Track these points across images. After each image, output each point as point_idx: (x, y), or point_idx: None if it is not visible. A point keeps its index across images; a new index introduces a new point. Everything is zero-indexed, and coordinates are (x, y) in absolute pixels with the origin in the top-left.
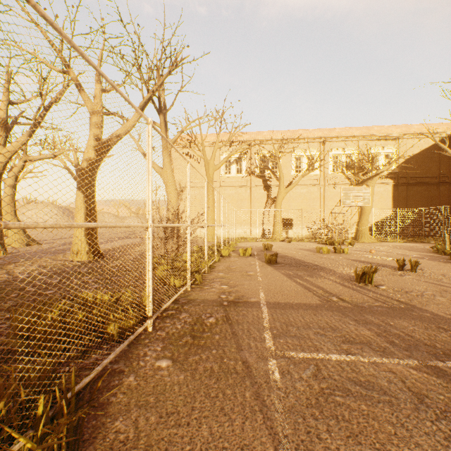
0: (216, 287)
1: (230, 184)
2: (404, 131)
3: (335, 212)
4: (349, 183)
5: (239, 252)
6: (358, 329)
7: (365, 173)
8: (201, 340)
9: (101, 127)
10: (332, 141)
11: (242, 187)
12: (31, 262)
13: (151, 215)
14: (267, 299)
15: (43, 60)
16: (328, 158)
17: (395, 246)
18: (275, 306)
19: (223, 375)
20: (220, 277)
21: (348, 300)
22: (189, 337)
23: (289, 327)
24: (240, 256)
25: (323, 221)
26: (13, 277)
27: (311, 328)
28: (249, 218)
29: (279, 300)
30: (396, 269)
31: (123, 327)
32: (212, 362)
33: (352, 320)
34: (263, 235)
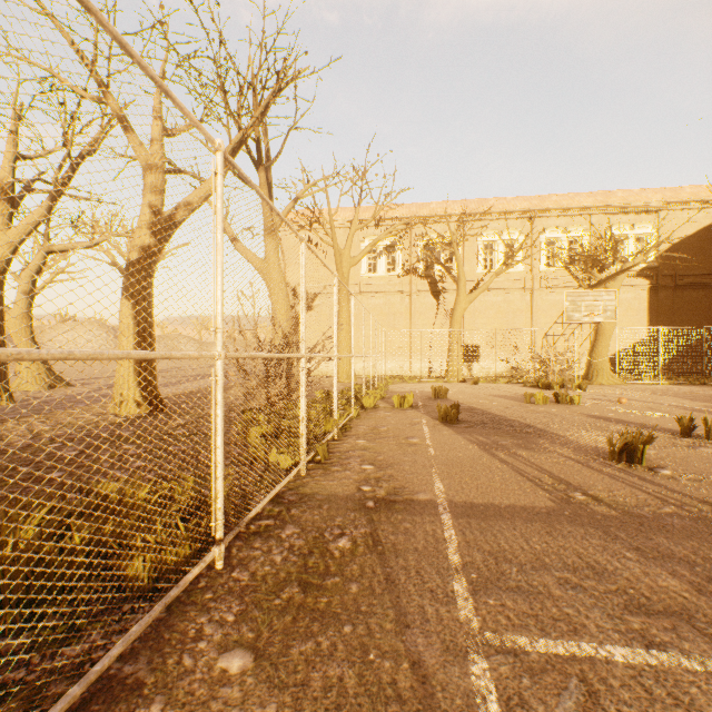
0: (353, 468)
1: (376, 288)
2: (669, 198)
3: (553, 333)
4: (574, 286)
5: (393, 401)
6: (649, 573)
7: (601, 269)
8: (321, 597)
9: (161, 193)
10: (546, 217)
11: (396, 294)
12: (46, 417)
13: (222, 336)
14: (449, 496)
15: (65, 80)
16: (539, 245)
17: (659, 392)
18: (466, 511)
19: (368, 708)
20: (361, 447)
21: (607, 500)
22: (297, 588)
23: (502, 564)
24: (394, 409)
25: (531, 349)
26: (5, 444)
27: (548, 567)
28: (408, 343)
29: (473, 498)
30: (677, 435)
31: (163, 562)
32: (342, 662)
33: (630, 548)
34: (431, 371)
